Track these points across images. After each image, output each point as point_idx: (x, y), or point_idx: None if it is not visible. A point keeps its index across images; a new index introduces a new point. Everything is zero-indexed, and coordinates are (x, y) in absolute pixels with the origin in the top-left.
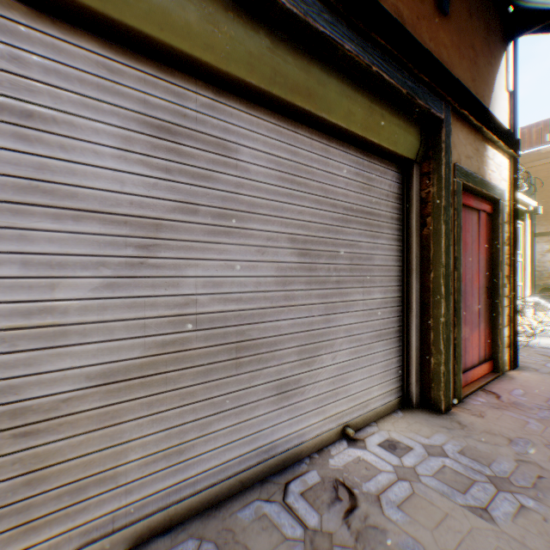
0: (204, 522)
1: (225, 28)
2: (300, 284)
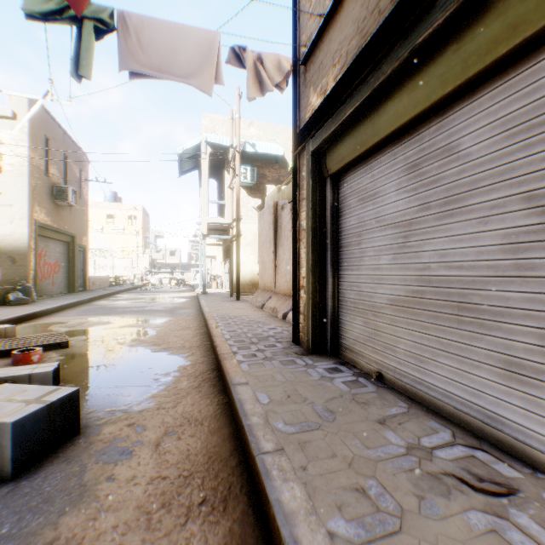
0: (420, 409)
1: (421, 83)
2: (543, 250)
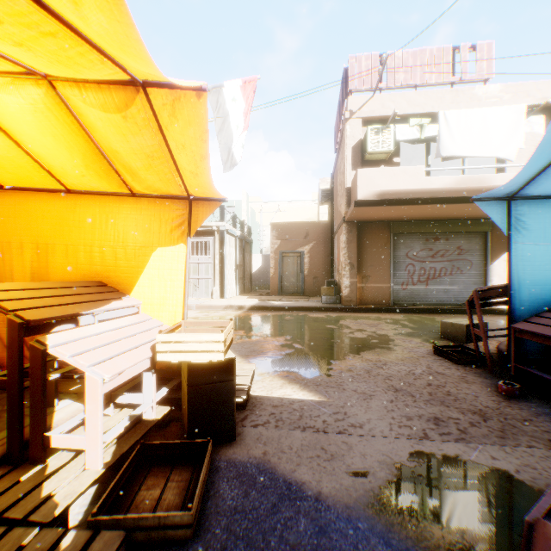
0: None
1: None
2: None
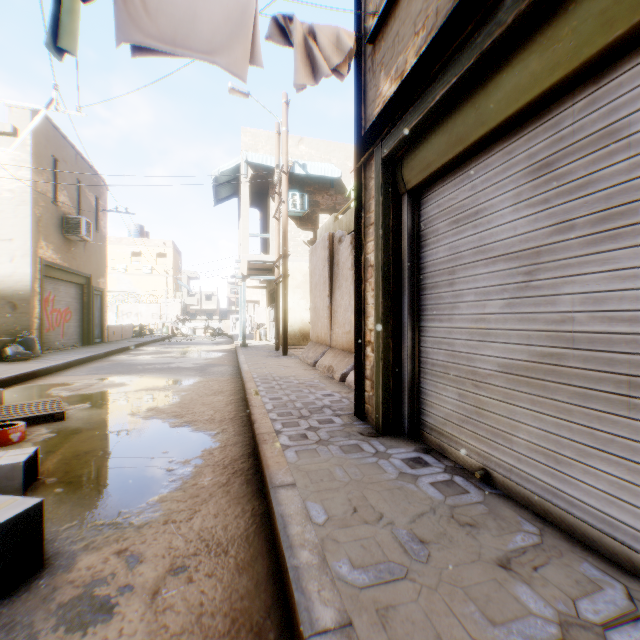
0: (559, 537)
1: (564, 31)
2: None
